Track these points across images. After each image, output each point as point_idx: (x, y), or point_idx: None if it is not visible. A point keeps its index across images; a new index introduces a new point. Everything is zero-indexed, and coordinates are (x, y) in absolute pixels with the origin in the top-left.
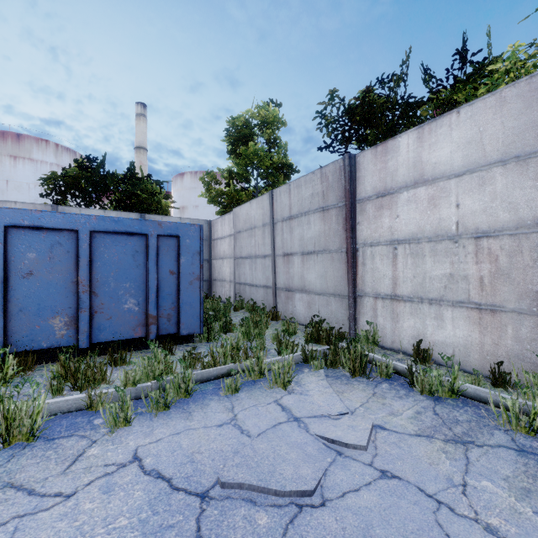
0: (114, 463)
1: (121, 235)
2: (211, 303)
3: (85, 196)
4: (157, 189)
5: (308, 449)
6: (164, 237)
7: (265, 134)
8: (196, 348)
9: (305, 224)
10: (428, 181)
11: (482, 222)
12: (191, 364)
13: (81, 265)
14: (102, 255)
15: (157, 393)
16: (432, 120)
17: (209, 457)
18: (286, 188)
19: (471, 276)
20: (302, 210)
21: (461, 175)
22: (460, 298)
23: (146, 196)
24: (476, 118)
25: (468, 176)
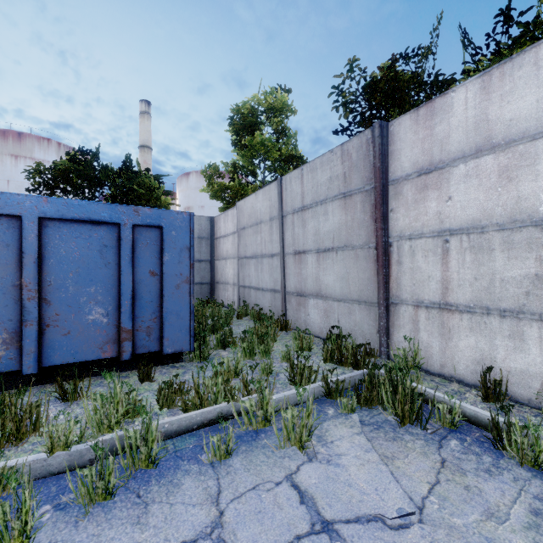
0: None
1: (83, 224)
2: (211, 309)
3: (76, 191)
4: (156, 184)
5: None
6: (142, 228)
7: (272, 123)
8: (183, 371)
9: (321, 214)
10: (498, 147)
11: None
12: (168, 401)
13: (25, 263)
14: (56, 251)
15: (92, 472)
16: (505, 60)
17: None
18: (297, 174)
19: None
20: (317, 198)
21: None
22: None
23: (144, 191)
24: None
25: None
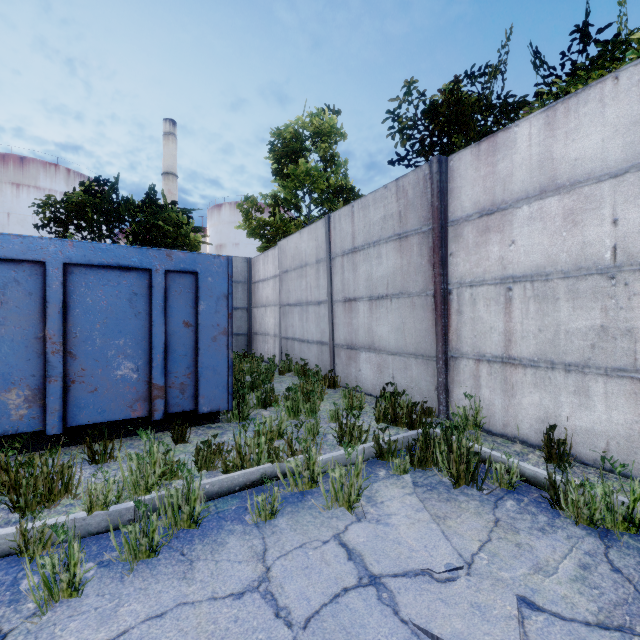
0: None
1: (111, 270)
2: (249, 364)
3: (92, 227)
4: (184, 219)
5: None
6: (175, 274)
7: (319, 149)
8: (221, 432)
9: (374, 257)
10: (563, 188)
11: None
12: (207, 462)
13: (49, 313)
14: (82, 299)
15: (136, 529)
16: (570, 95)
17: None
18: (347, 211)
19: (639, 329)
20: (369, 239)
21: (620, 174)
22: (619, 363)
23: (170, 228)
24: None
25: (634, 174)
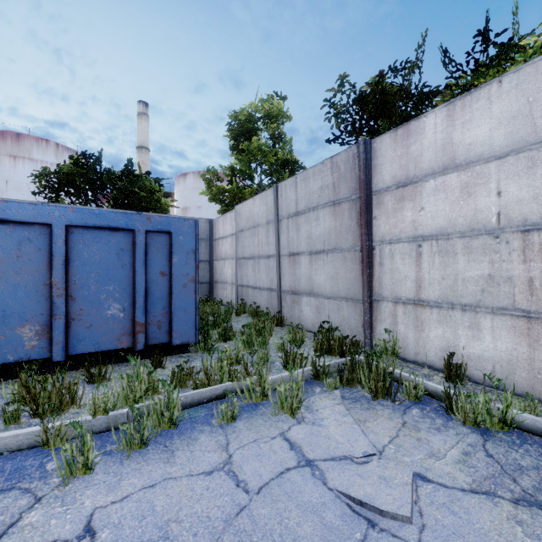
0: (56, 540)
1: (103, 231)
2: (211, 307)
3: (80, 194)
4: (156, 187)
5: (328, 515)
6: (154, 233)
7: (269, 128)
8: (190, 360)
9: (313, 220)
10: (460, 166)
11: (531, 212)
12: (181, 382)
13: (55, 264)
14: (80, 254)
15: (131, 427)
16: (466, 94)
17: (190, 530)
18: (292, 182)
19: (516, 277)
20: (310, 205)
21: (503, 156)
22: (502, 303)
23: (145, 194)
24: (523, 86)
25: (513, 157)
